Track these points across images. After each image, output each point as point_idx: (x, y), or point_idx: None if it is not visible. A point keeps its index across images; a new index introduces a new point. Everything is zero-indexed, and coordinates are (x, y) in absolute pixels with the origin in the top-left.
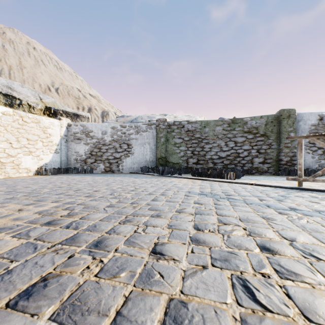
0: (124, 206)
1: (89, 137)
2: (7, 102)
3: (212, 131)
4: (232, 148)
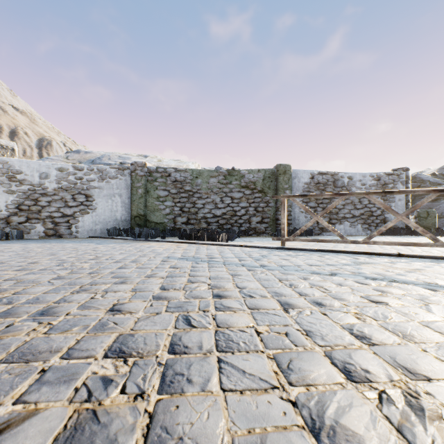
0: (79, 277)
1: (14, 182)
2: None
3: (205, 184)
4: (228, 205)
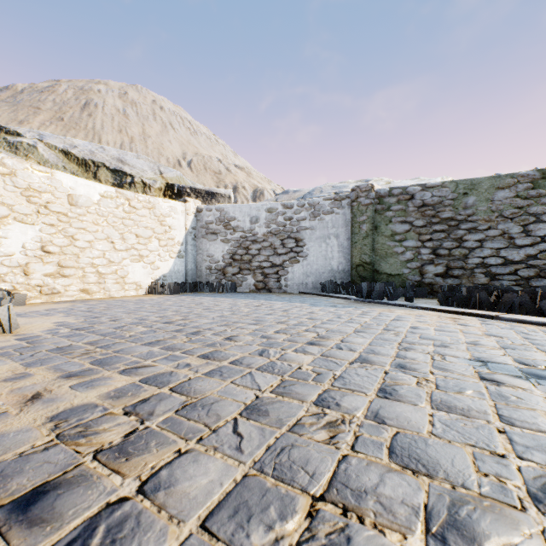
0: (298, 420)
1: (229, 230)
2: (115, 181)
3: (484, 203)
4: (543, 239)
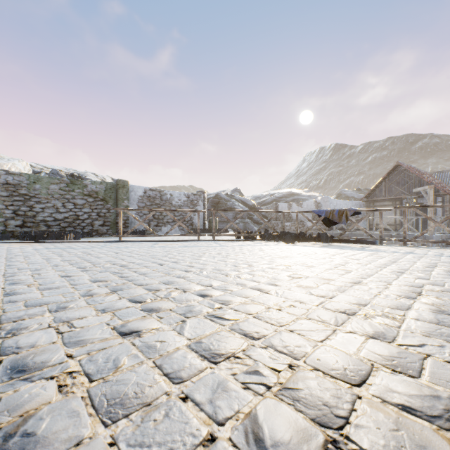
0: None
1: None
2: None
3: (45, 189)
4: (71, 210)
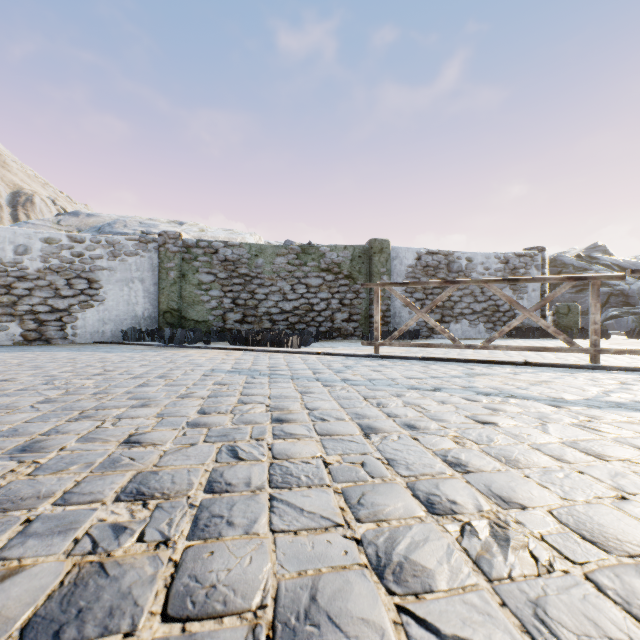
0: (78, 399)
1: None
2: None
3: (269, 265)
4: (302, 296)
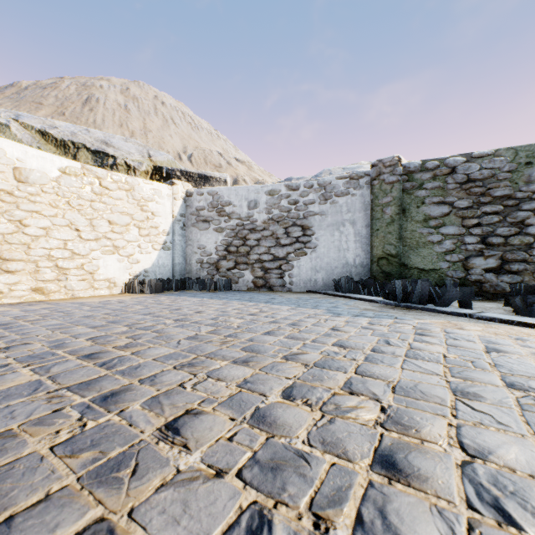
0: None
1: (223, 217)
2: (96, 164)
3: None
4: None
